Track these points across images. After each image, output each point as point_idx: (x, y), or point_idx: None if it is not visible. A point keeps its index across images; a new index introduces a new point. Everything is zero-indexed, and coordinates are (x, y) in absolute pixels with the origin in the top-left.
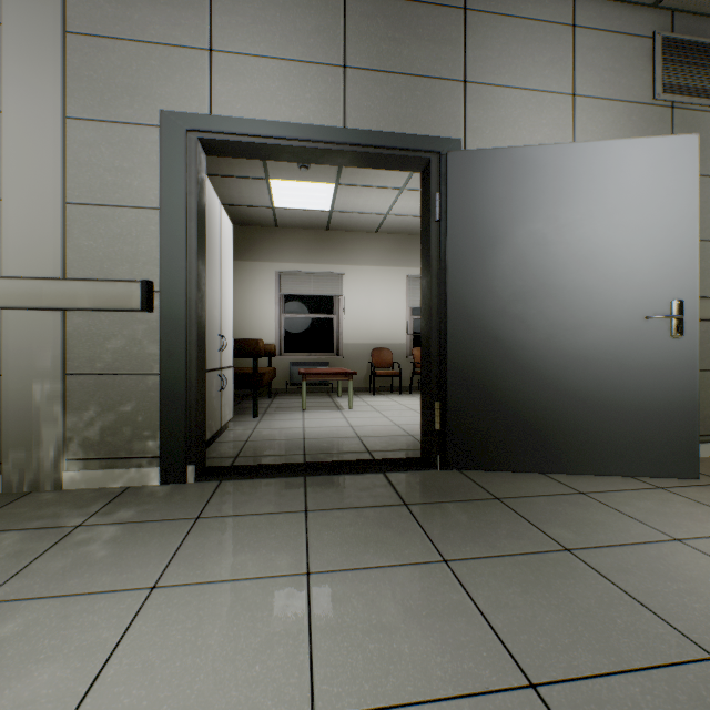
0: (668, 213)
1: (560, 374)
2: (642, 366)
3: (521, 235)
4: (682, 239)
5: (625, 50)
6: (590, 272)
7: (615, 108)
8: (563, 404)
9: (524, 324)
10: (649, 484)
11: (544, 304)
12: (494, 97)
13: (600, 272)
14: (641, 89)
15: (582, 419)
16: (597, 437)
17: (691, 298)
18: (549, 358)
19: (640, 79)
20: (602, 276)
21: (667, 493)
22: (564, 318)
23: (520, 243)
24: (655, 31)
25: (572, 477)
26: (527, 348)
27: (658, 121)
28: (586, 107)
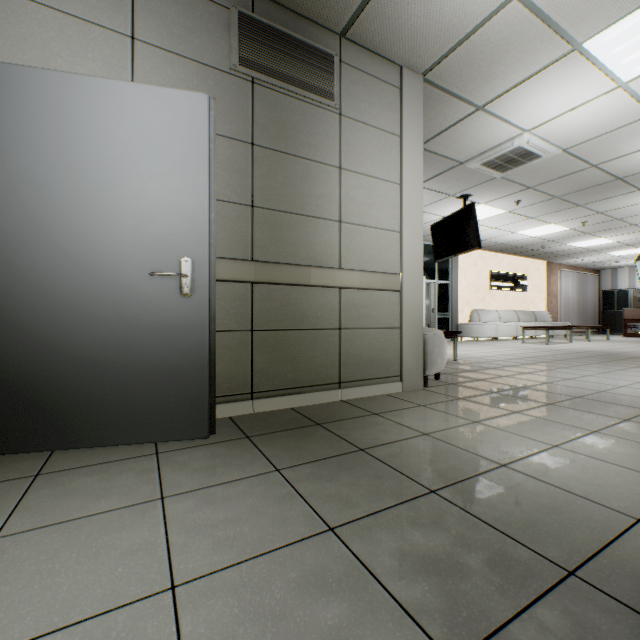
0: (179, 168)
1: (59, 335)
2: (153, 326)
3: (8, 170)
4: (193, 196)
5: (199, 11)
6: (95, 221)
7: (187, 66)
8: (62, 370)
9: (11, 276)
10: (156, 449)
11: (38, 254)
12: (11, 6)
13: (107, 222)
14: (219, 55)
15: (86, 386)
16: (103, 404)
17: (202, 258)
18: (45, 318)
19: (218, 45)
20: (109, 228)
21: (150, 459)
22: (63, 272)
23: (7, 179)
24: (231, 3)
25: (82, 451)
26: (16, 306)
27: (238, 92)
28: (150, 55)
